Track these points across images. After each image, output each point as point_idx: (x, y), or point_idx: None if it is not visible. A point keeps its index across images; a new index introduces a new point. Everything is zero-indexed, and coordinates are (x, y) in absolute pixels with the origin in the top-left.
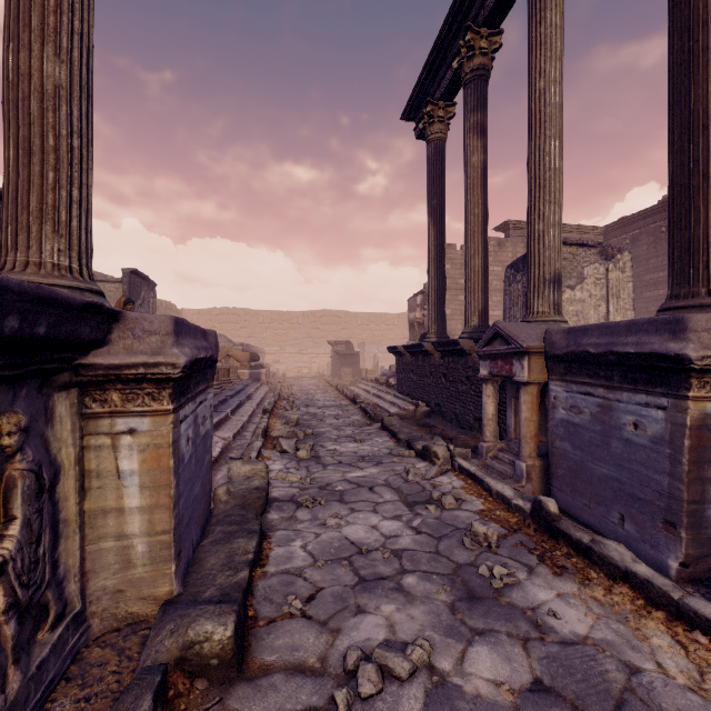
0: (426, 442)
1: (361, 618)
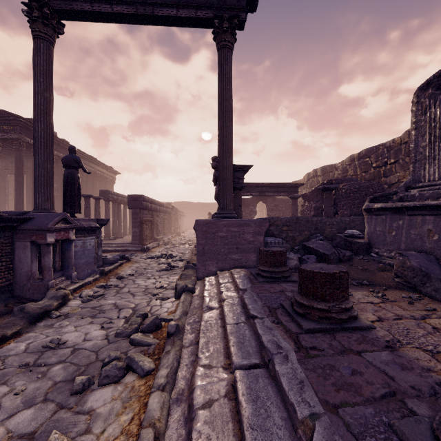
0: (47, 301)
1: (164, 273)
